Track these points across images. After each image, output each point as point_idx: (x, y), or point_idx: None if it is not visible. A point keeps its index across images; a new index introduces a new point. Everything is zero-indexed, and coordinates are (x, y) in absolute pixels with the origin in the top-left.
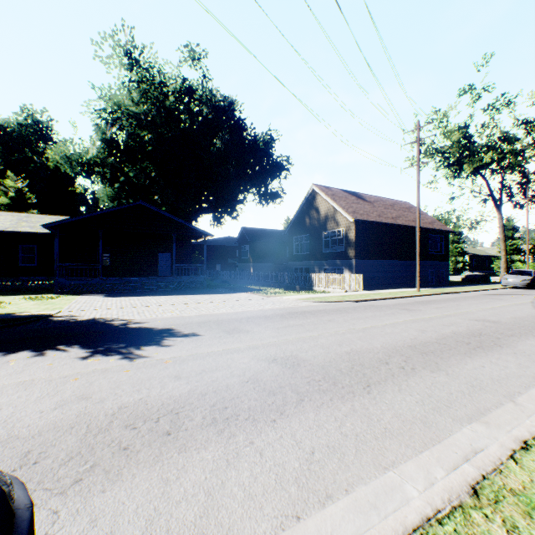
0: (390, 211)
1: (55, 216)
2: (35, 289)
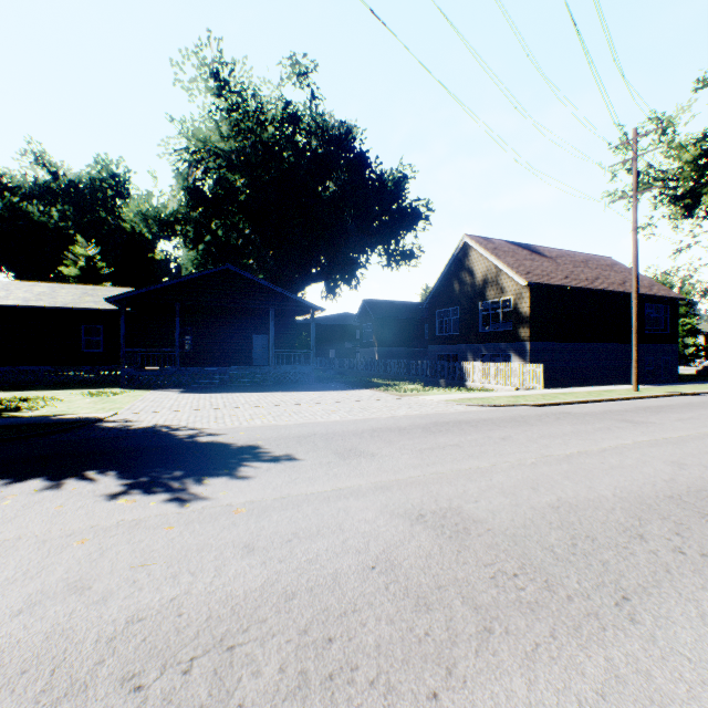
0: (583, 271)
1: (126, 289)
2: (101, 381)
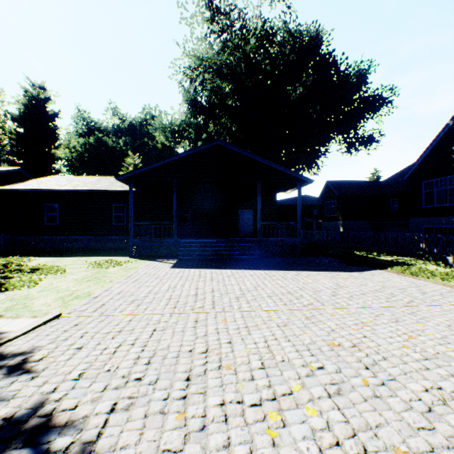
0: None
1: None
2: (125, 248)
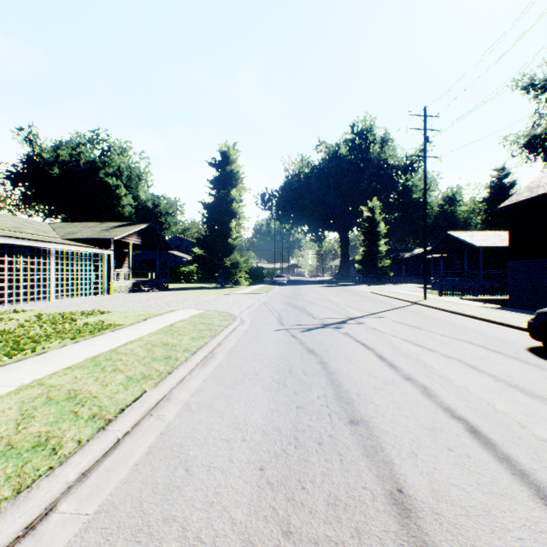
0: None
1: None
2: None
